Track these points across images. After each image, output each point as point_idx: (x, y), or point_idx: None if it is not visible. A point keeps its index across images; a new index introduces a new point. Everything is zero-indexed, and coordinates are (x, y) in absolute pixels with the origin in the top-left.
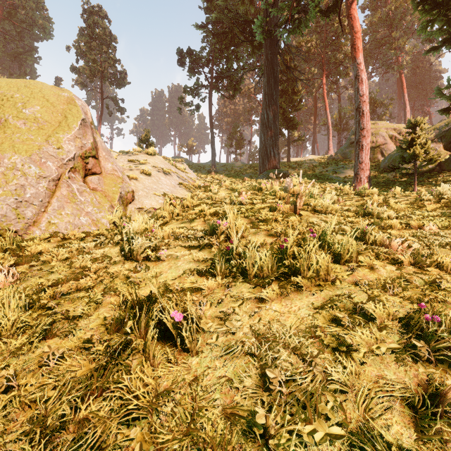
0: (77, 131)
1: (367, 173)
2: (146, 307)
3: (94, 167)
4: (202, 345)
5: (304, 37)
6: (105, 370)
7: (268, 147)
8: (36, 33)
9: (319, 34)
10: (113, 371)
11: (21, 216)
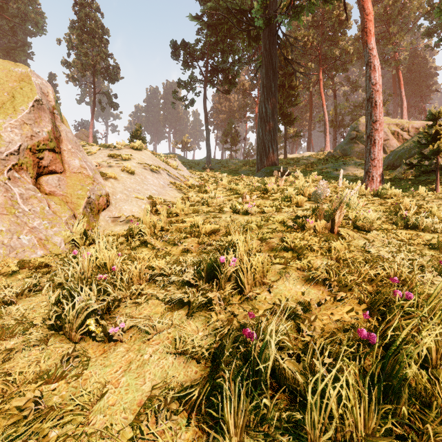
0: (27, 115)
1: (380, 171)
2: None
3: (53, 163)
4: None
5: (301, 32)
6: None
7: (266, 143)
8: (29, 28)
9: (315, 29)
10: None
11: None
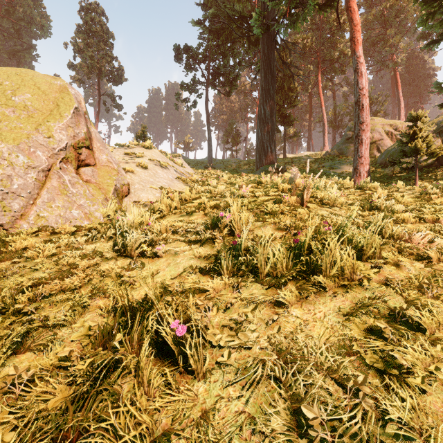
0: (70, 120)
1: (367, 168)
2: (140, 315)
3: (88, 158)
4: (210, 364)
5: (300, 35)
6: (86, 399)
7: (265, 142)
8: (34, 31)
9: (314, 32)
10: (95, 401)
11: (7, 209)
